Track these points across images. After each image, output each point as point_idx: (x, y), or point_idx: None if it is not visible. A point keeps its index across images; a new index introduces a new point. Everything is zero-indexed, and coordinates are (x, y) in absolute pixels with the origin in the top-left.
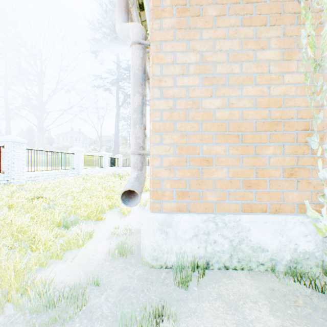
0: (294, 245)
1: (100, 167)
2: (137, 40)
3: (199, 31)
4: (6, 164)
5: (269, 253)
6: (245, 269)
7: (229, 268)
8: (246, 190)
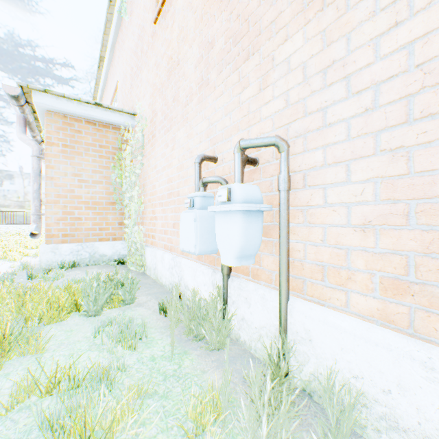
0: (119, 252)
1: None
2: (37, 155)
3: (75, 157)
4: None
5: (108, 256)
6: (97, 265)
7: (90, 265)
8: (101, 232)
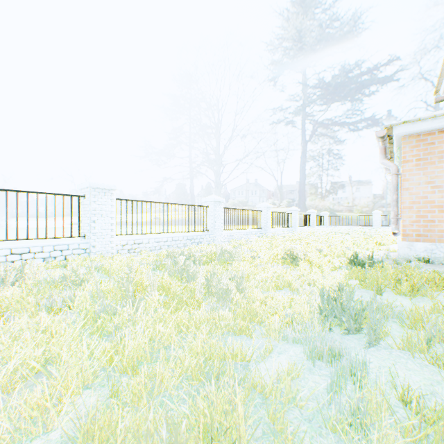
0: None
1: (308, 226)
2: (394, 173)
3: (427, 167)
4: (263, 222)
5: None
6: None
7: (443, 264)
8: None
